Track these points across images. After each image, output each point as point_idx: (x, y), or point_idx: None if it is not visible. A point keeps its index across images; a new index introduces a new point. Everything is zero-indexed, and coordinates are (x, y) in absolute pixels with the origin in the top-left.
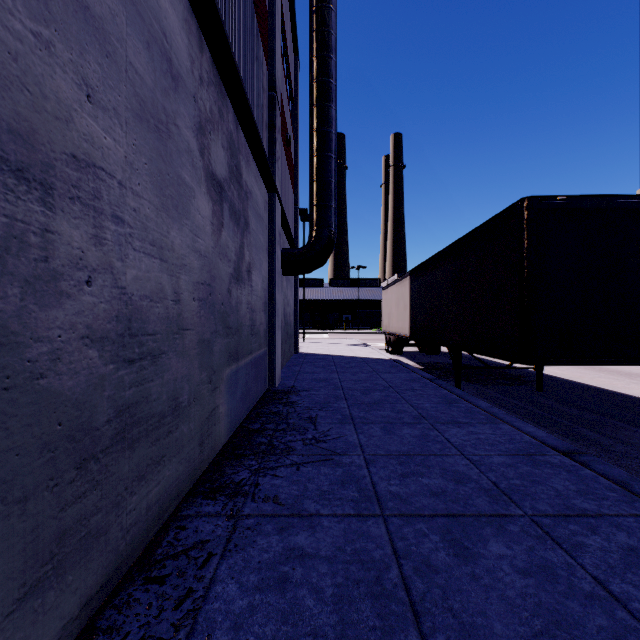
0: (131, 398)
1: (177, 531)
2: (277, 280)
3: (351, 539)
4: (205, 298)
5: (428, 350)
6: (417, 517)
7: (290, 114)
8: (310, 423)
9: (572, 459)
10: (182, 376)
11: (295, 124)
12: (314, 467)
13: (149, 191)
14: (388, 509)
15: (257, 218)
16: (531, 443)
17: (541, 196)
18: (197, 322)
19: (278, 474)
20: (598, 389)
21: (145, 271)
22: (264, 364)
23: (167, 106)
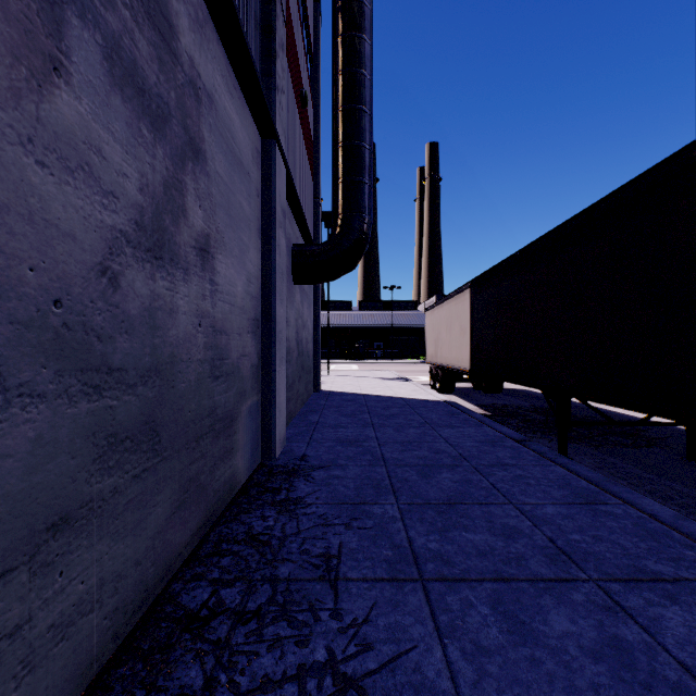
0: None
1: None
2: (278, 284)
3: None
4: None
5: (487, 387)
6: None
7: (308, 71)
8: (325, 581)
9: None
10: None
11: (315, 91)
12: None
13: None
14: None
15: (232, 162)
16: None
17: None
18: None
19: None
20: None
21: None
22: (252, 423)
23: None
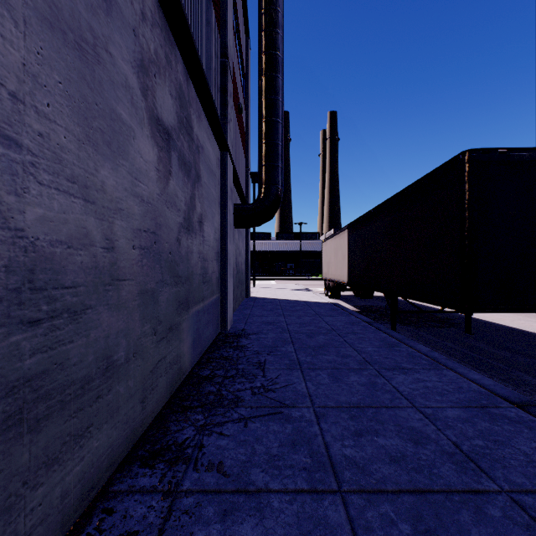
0: (34, 368)
1: (102, 517)
2: (229, 232)
3: (306, 530)
4: (148, 246)
5: (362, 294)
6: (380, 494)
7: (242, 86)
8: (259, 369)
9: (529, 412)
10: (117, 331)
11: (246, 96)
12: (262, 423)
13: (66, 117)
14: (345, 482)
15: (209, 173)
16: (480, 392)
17: (482, 149)
18: (138, 271)
19: (224, 432)
20: (521, 331)
21: (59, 211)
22: (216, 309)
23: (95, 26)
